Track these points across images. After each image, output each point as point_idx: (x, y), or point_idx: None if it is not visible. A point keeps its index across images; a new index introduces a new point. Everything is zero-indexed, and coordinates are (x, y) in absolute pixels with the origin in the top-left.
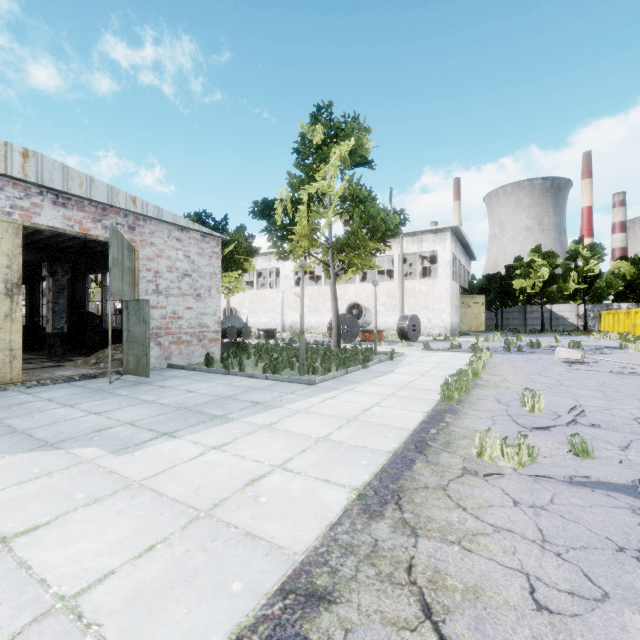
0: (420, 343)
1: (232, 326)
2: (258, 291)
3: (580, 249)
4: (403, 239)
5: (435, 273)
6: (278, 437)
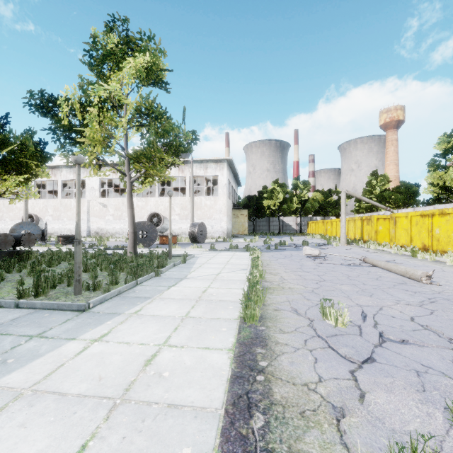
0: (206, 244)
1: (6, 233)
2: (63, 200)
3: (298, 183)
4: (193, 165)
5: (215, 193)
6: None
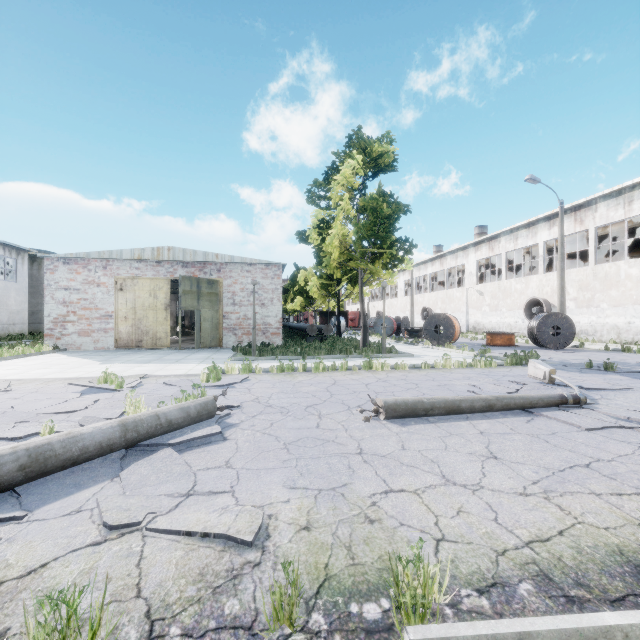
0: (547, 351)
1: (312, 325)
2: (447, 291)
3: None
4: (601, 204)
5: None
6: (124, 368)
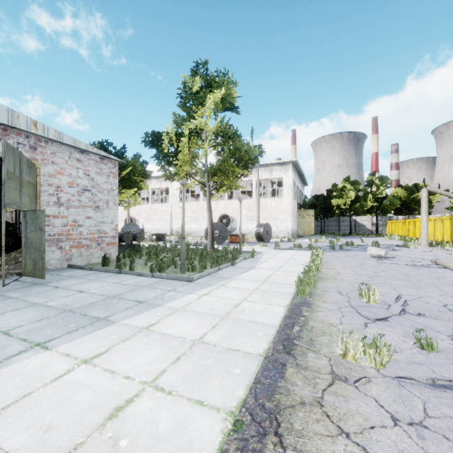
0: (271, 243)
1: (128, 232)
2: (152, 205)
3: (374, 179)
4: (259, 169)
5: (280, 194)
6: (154, 342)
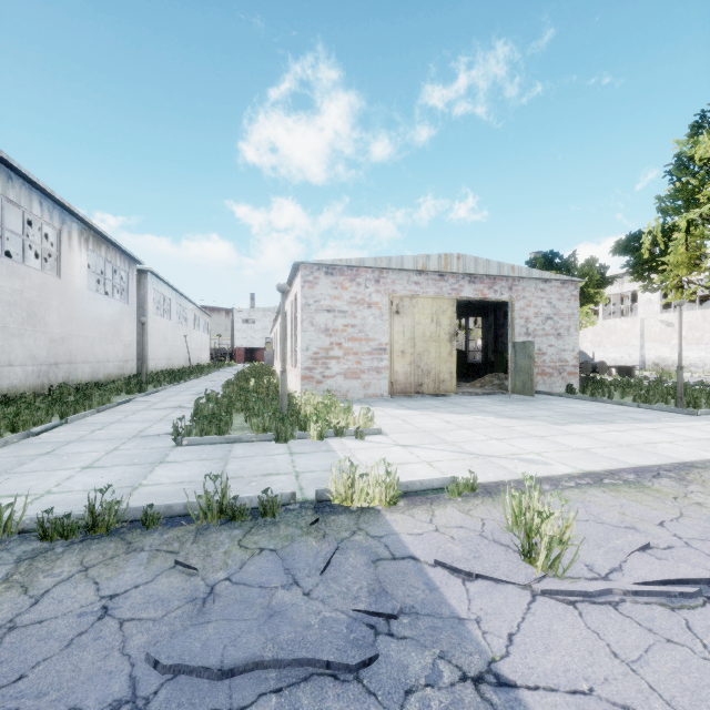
0: None
1: (586, 361)
2: (604, 321)
3: None
4: None
5: None
6: (662, 434)
